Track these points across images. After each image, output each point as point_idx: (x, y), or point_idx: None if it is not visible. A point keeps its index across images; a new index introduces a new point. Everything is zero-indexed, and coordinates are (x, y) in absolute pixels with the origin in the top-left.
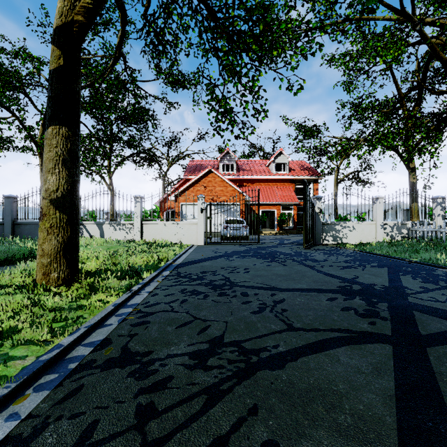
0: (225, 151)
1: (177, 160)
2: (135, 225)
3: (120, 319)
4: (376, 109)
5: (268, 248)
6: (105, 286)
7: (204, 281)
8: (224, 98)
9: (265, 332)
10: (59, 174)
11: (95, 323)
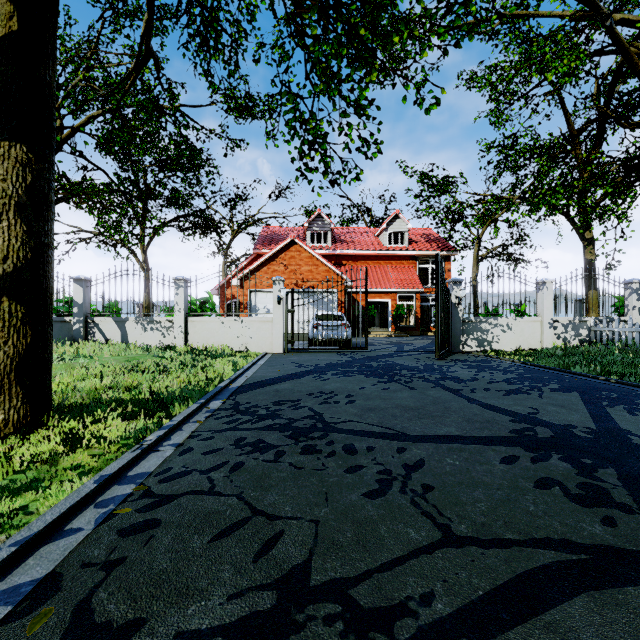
0: (315, 214)
1: (245, 227)
2: (177, 323)
3: (102, 515)
4: (535, 153)
5: (381, 358)
6: (95, 435)
7: (279, 420)
8: (313, 117)
9: (399, 552)
10: (9, 230)
11: (41, 531)
